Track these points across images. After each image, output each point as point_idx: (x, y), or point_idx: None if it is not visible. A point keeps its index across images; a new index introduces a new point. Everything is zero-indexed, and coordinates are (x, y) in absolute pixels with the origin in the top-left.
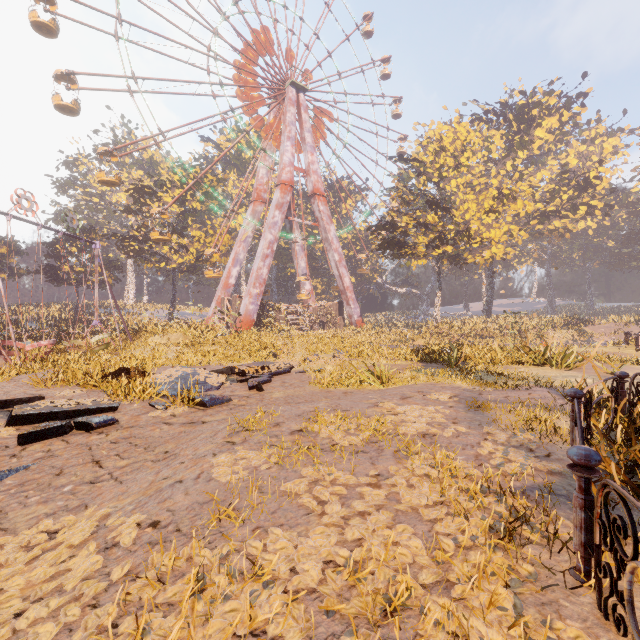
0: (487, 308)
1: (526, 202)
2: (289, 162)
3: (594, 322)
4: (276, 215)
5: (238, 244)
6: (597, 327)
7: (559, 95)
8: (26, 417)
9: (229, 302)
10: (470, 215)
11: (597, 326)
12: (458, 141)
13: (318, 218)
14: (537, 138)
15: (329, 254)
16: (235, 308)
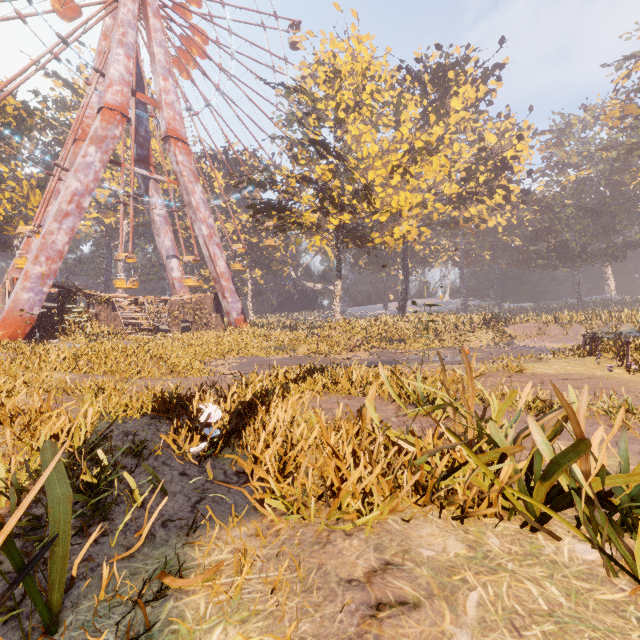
0: (401, 305)
1: (444, 159)
2: (120, 78)
3: (514, 321)
4: (90, 153)
5: None
6: (517, 327)
7: (476, 63)
8: None
9: None
10: (374, 174)
11: (517, 326)
12: (357, 64)
13: (177, 173)
14: (453, 110)
15: (195, 226)
16: None
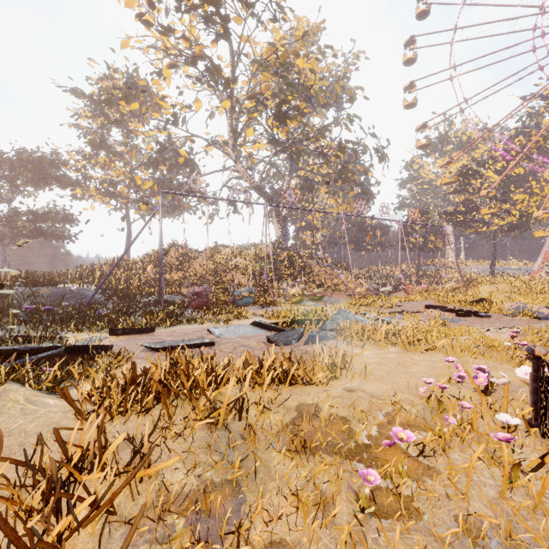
0: None
1: None
2: None
3: None
4: None
5: None
6: None
7: None
8: (451, 310)
9: None
10: None
11: None
12: None
13: None
14: None
15: None
16: None
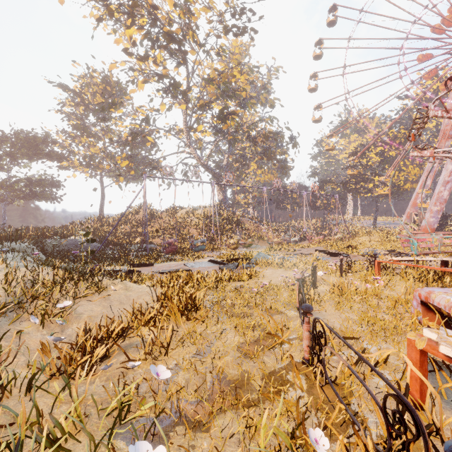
0: None
1: None
2: None
3: None
4: None
5: (425, 174)
6: None
7: None
8: (328, 253)
9: (416, 216)
10: None
11: None
12: None
13: None
14: None
15: None
16: (419, 220)
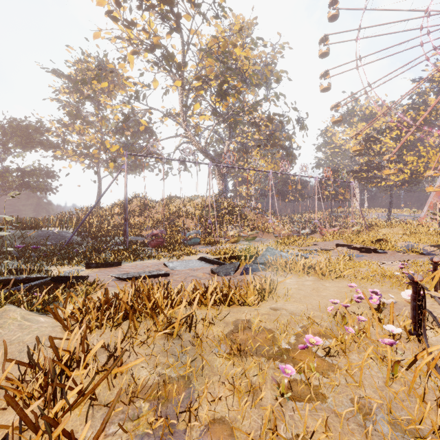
0: None
1: None
2: None
3: None
4: None
5: None
6: None
7: None
8: (356, 248)
9: None
10: None
11: None
12: None
13: None
14: None
15: None
16: None
